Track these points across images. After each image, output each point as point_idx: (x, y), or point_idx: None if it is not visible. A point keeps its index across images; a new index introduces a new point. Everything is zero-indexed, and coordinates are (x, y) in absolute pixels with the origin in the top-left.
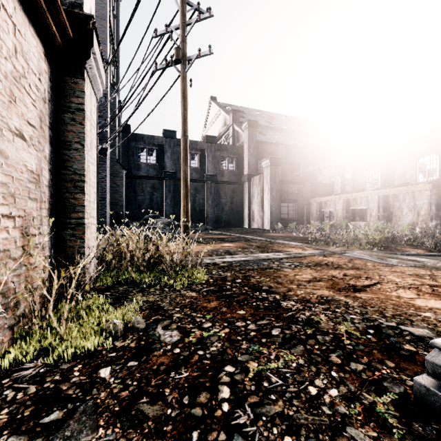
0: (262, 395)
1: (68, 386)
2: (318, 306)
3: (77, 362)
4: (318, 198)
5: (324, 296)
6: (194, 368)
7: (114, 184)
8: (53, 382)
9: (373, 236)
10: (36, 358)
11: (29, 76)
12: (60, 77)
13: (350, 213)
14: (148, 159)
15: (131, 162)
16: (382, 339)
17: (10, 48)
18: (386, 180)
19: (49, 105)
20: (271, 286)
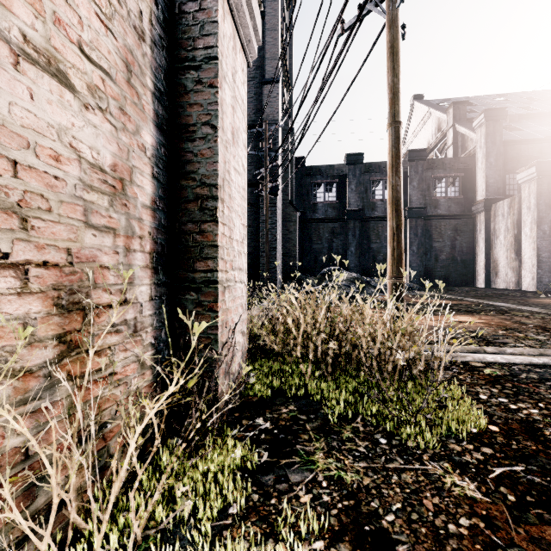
0: None
1: None
2: None
3: None
4: None
5: None
6: None
7: (285, 231)
8: None
9: None
10: None
11: None
12: (179, 7)
13: None
14: (326, 196)
15: (305, 203)
16: None
17: None
18: None
19: (154, 52)
20: None
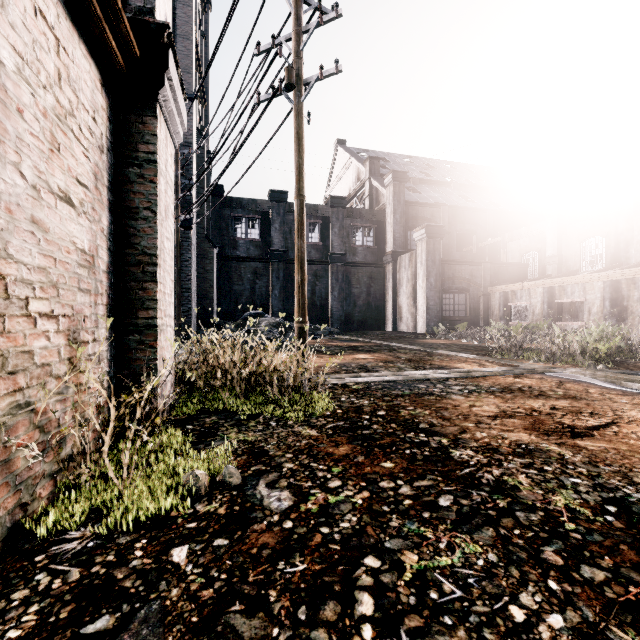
0: (428, 615)
1: (125, 573)
2: (512, 460)
3: (140, 535)
4: (502, 286)
5: (521, 443)
6: (315, 558)
7: (201, 269)
8: (104, 565)
9: (596, 345)
10: (84, 524)
11: (80, 114)
12: (123, 116)
13: (554, 309)
14: (248, 233)
15: (224, 237)
16: (634, 524)
17: (52, 73)
18: (615, 257)
19: (108, 156)
20: (432, 424)
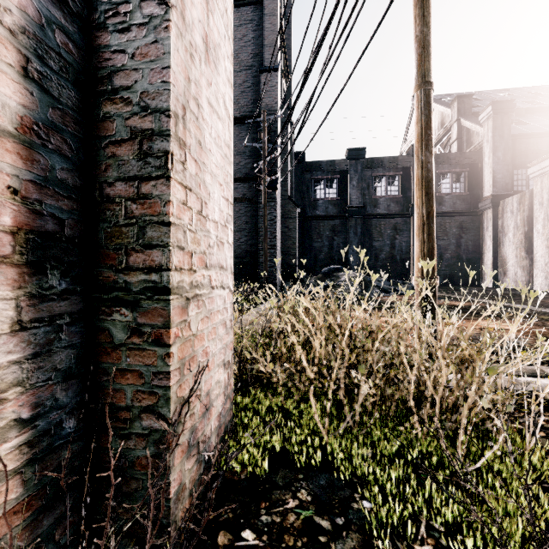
0: None
1: None
2: None
3: None
4: None
5: None
6: None
7: (285, 228)
8: None
9: None
10: None
11: None
12: None
13: None
14: (326, 193)
15: (305, 199)
16: None
17: None
18: None
19: None
20: None
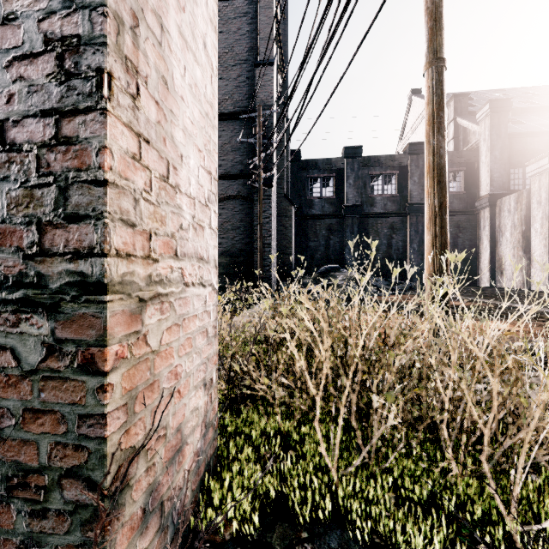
0: None
1: None
2: None
3: None
4: None
5: None
6: None
7: (281, 226)
8: None
9: None
10: None
11: None
12: None
13: None
14: (323, 192)
15: (301, 198)
16: None
17: None
18: None
19: None
20: None
